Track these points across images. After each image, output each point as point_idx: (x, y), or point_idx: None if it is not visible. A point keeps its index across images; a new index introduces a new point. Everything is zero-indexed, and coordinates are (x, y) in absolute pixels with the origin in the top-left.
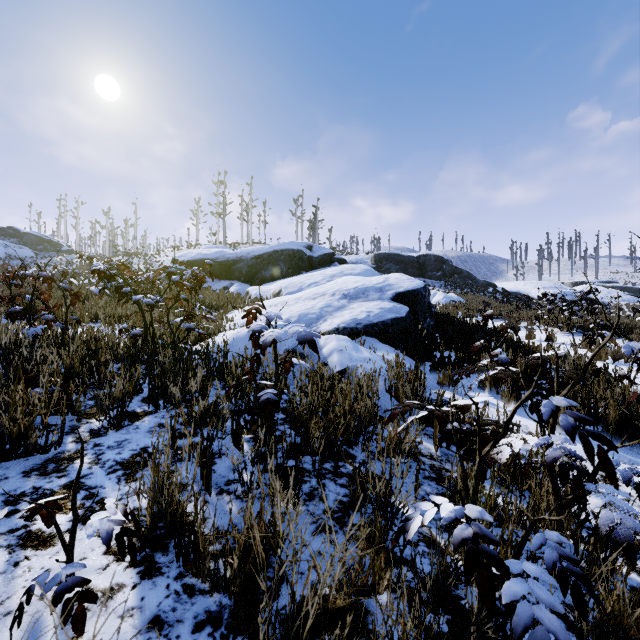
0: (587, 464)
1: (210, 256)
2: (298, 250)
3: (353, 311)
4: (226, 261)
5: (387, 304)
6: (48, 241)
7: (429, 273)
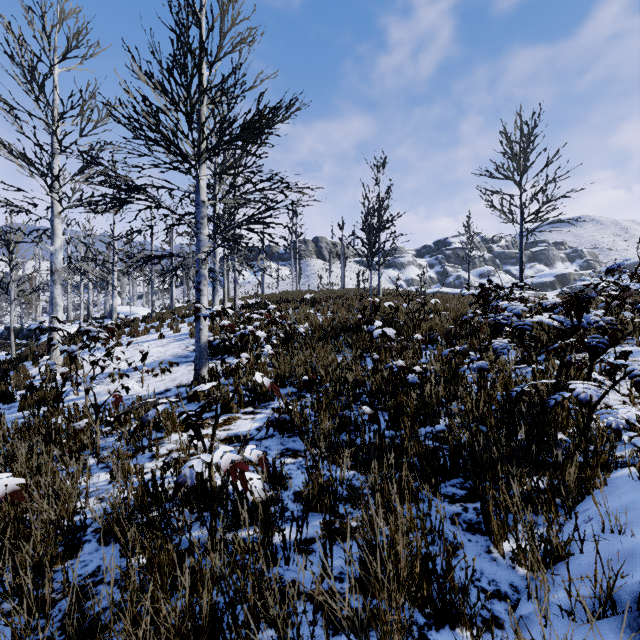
0: None
1: None
2: None
3: None
4: None
5: None
6: None
7: None
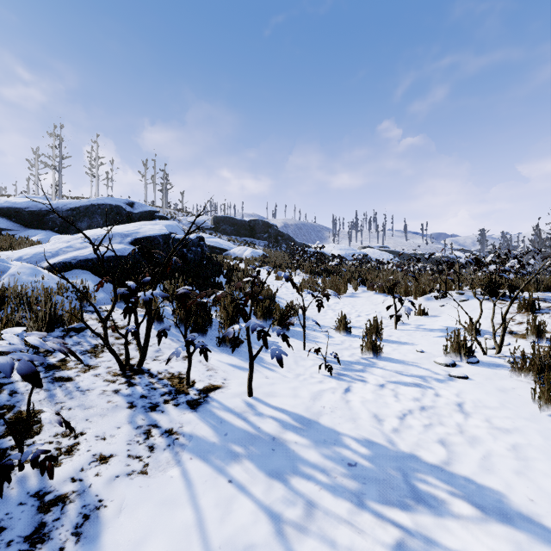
0: (132, 337)
1: (20, 205)
2: (116, 205)
3: (83, 250)
4: (38, 211)
5: (120, 246)
6: None
7: (258, 235)
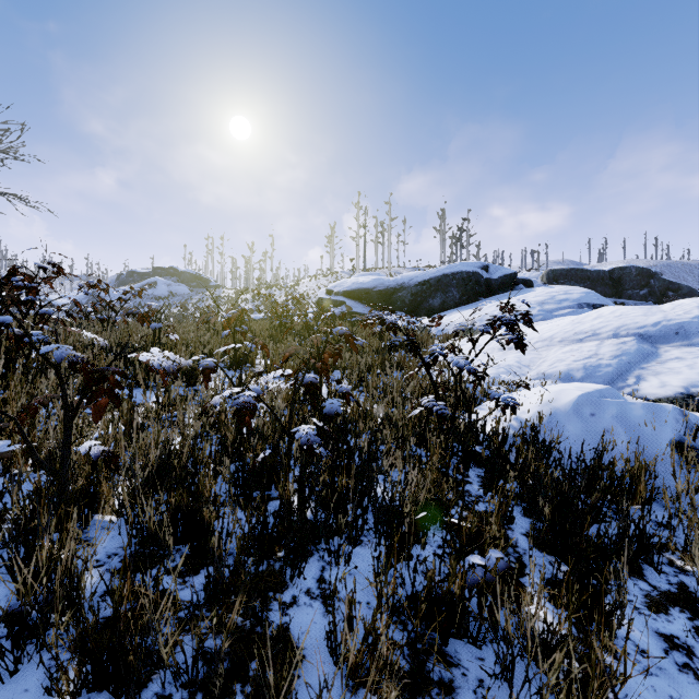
0: None
1: (367, 285)
2: (473, 272)
3: (692, 364)
4: (386, 290)
5: None
6: (200, 278)
7: (628, 291)
